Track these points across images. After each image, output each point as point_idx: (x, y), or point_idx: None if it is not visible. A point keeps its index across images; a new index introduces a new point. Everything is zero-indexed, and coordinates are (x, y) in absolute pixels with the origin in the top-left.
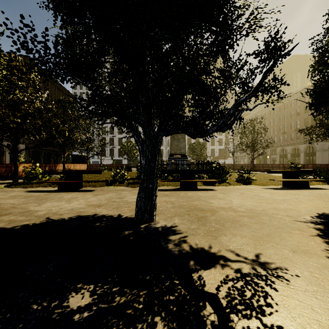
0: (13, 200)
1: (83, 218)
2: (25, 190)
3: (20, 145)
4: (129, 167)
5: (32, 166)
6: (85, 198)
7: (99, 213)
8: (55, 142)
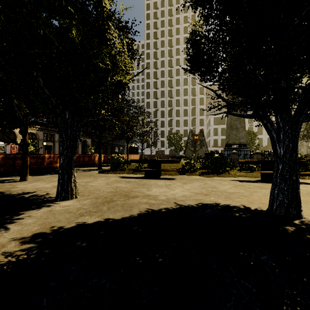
0: (121, 184)
1: (211, 207)
2: (118, 176)
3: (88, 140)
4: (179, 158)
5: (117, 156)
6: (178, 185)
7: (219, 202)
8: (126, 135)
